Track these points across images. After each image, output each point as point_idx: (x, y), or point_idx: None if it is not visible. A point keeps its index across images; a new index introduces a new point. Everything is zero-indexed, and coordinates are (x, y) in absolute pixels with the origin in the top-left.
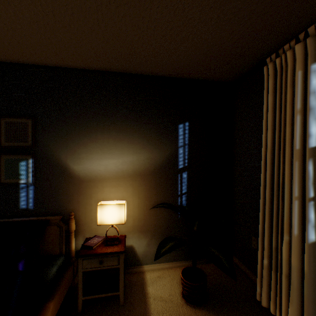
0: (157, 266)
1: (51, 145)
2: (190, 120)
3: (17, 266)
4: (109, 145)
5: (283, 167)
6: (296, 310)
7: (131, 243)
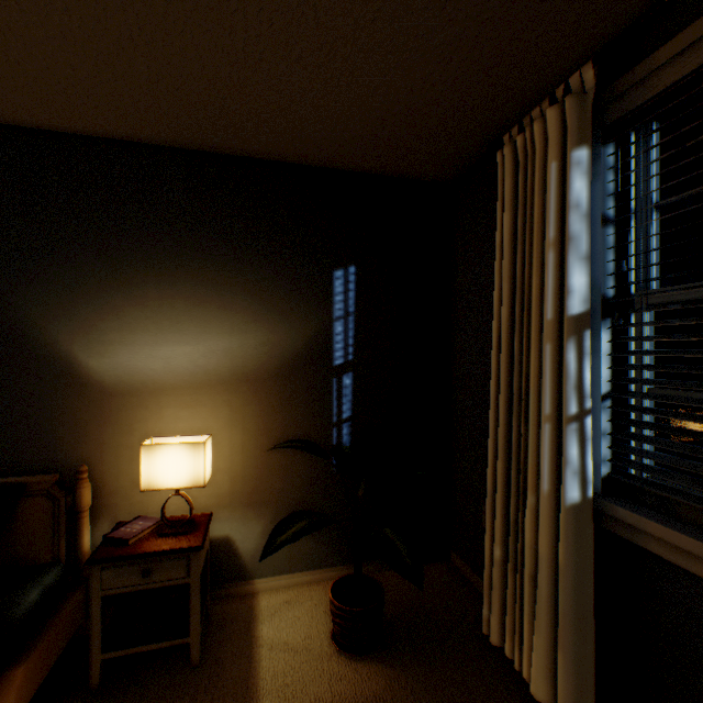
0: (286, 581)
1: (34, 311)
2: (359, 262)
3: None
4: (175, 313)
5: (527, 357)
6: (547, 644)
7: (227, 532)
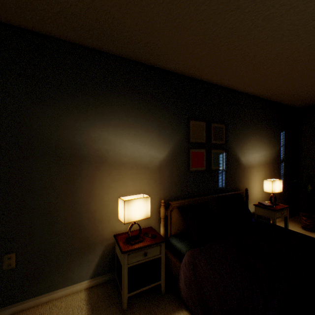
0: None
1: (232, 143)
2: (284, 130)
3: (252, 219)
4: (255, 144)
5: None
6: None
7: None
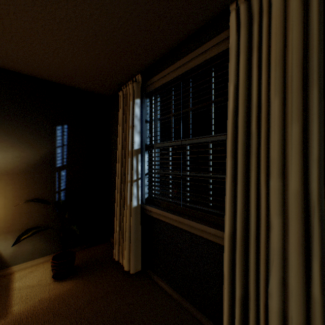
0: (30, 264)
1: None
2: (69, 123)
3: None
4: None
5: (126, 162)
6: (128, 252)
7: None
